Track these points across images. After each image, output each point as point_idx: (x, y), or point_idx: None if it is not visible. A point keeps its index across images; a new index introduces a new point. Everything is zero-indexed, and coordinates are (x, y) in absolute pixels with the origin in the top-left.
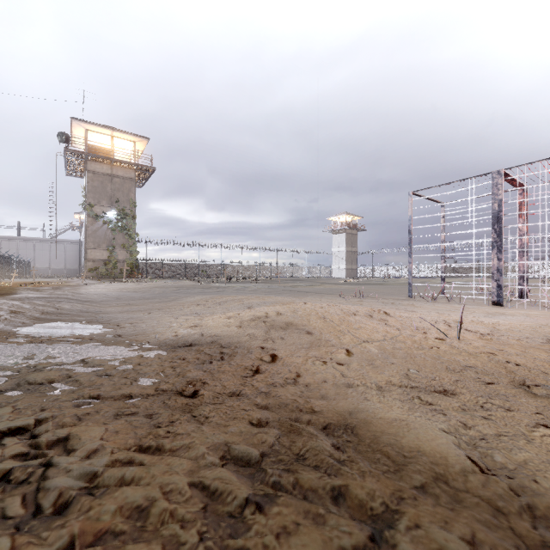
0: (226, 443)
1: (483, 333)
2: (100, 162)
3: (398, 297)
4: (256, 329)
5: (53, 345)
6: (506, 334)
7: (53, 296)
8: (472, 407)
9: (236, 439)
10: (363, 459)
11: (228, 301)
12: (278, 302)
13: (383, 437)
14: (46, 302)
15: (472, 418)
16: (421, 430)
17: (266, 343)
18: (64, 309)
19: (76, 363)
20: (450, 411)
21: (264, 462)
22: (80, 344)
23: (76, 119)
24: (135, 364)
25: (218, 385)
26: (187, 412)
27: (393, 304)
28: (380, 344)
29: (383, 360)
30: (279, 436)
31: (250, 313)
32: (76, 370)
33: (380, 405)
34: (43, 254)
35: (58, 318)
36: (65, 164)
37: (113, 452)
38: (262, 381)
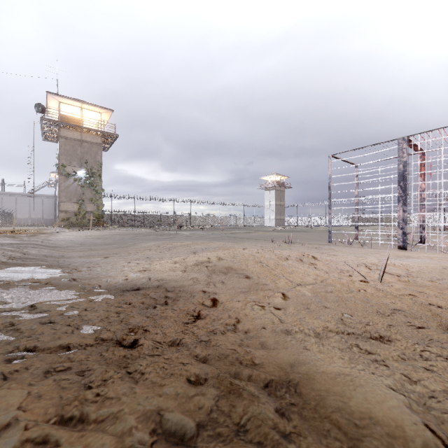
0: (159, 411)
1: (400, 275)
2: (72, 130)
3: (320, 243)
4: (199, 274)
5: (9, 290)
6: (419, 276)
7: (25, 242)
8: (411, 357)
9: (171, 404)
10: (311, 430)
11: (176, 246)
12: (220, 248)
13: (330, 399)
14: (16, 248)
15: (414, 369)
16: (368, 389)
17: (208, 287)
18: (30, 254)
19: (24, 309)
20: (391, 361)
21: (200, 438)
22: (35, 288)
23: (51, 93)
24: (81, 310)
25: (159, 333)
26: (123, 366)
27: (316, 249)
28: (312, 287)
29: (317, 304)
30: (218, 399)
31: (194, 258)
32: (22, 317)
33: (320, 356)
34: (24, 207)
35: (23, 262)
36: (42, 131)
37: (27, 428)
38: (203, 328)
